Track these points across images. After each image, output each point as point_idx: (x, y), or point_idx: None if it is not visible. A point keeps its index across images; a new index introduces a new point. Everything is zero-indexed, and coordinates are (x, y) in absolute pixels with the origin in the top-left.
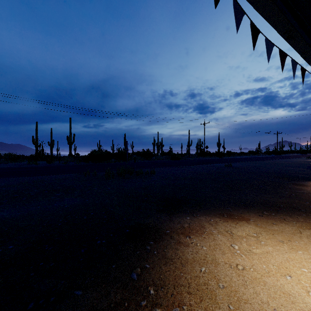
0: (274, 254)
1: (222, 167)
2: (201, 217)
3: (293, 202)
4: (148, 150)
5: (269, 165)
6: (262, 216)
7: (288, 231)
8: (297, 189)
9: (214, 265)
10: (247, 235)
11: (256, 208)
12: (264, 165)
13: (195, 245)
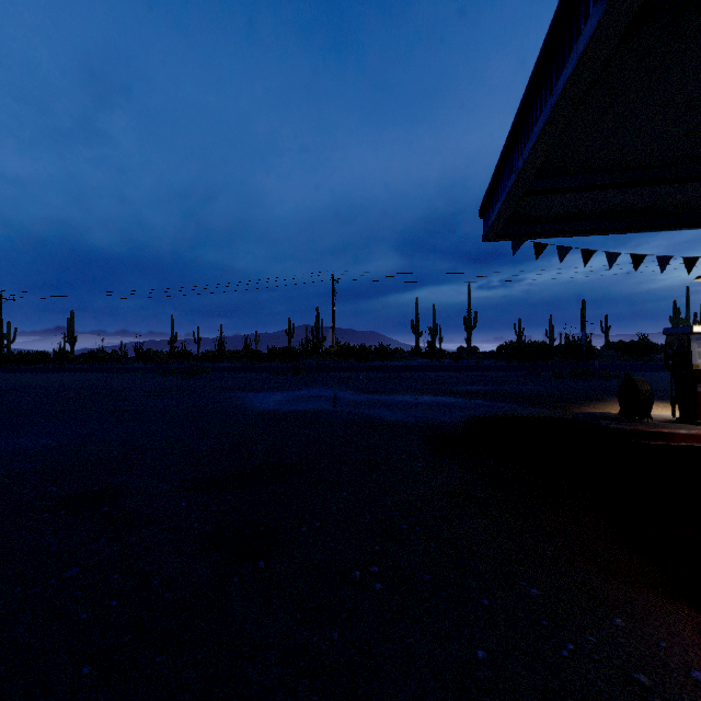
0: None
1: None
2: None
3: None
4: (643, 340)
5: None
6: None
7: None
8: None
9: None
10: None
11: None
12: None
13: None
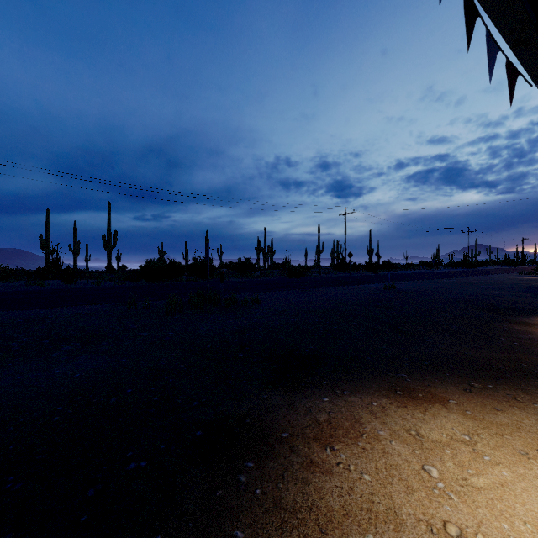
0: (519, 490)
1: (379, 290)
2: (353, 397)
3: (521, 359)
4: (248, 261)
5: (460, 287)
6: (471, 393)
7: (531, 427)
8: (520, 332)
9: (392, 525)
10: (450, 439)
11: (455, 373)
12: (450, 286)
13: (345, 470)
